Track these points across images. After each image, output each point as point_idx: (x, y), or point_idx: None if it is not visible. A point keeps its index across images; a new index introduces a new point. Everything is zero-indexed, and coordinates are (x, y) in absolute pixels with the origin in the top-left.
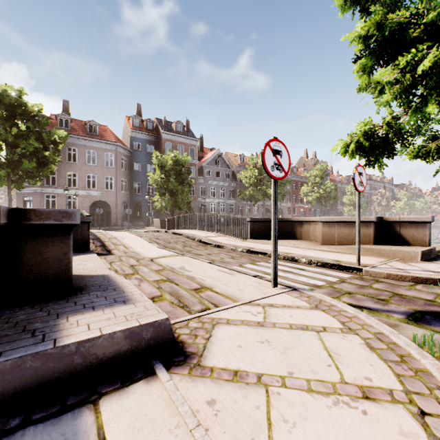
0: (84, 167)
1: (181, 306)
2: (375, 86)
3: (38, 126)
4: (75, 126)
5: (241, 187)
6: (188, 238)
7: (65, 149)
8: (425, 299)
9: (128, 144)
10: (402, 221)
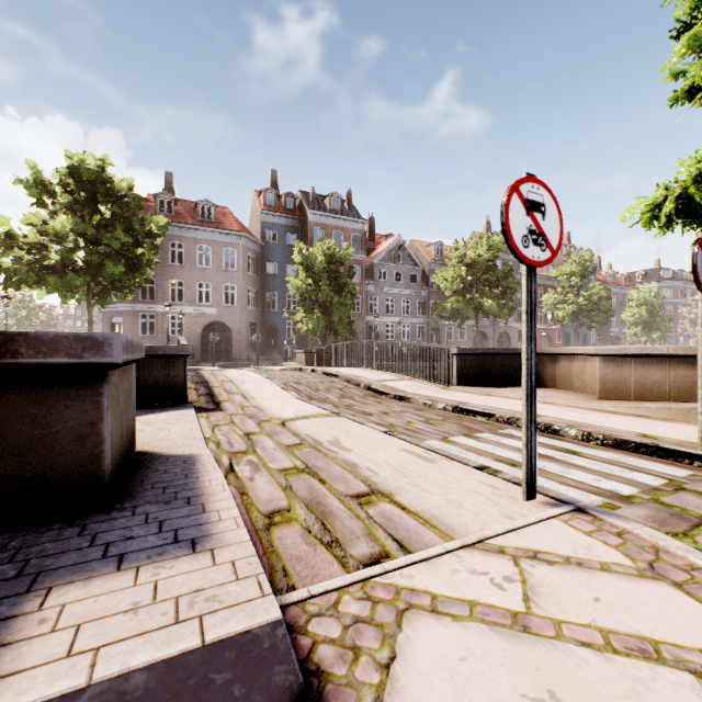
0: (194, 271)
1: (327, 542)
2: None
3: (127, 212)
4: (182, 209)
5: (437, 296)
6: (348, 382)
7: (167, 245)
8: None
9: (258, 234)
10: None
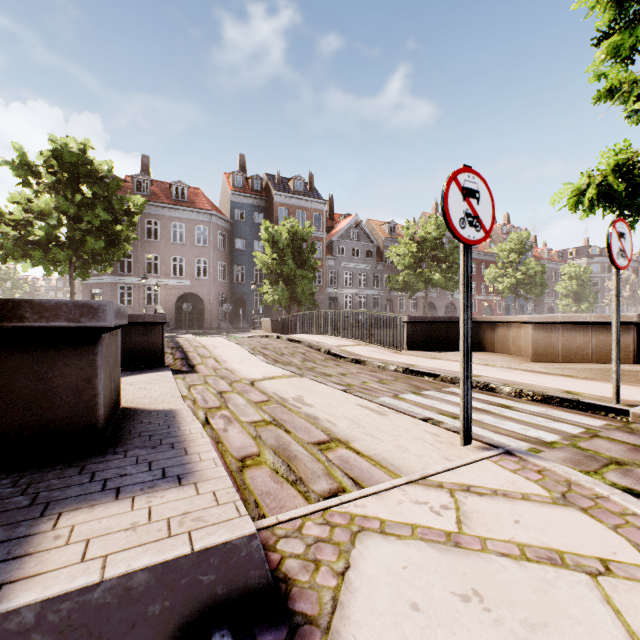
0: (169, 246)
1: (292, 480)
2: (629, 89)
3: (107, 191)
4: (157, 190)
5: (391, 270)
6: (310, 347)
7: (144, 222)
8: None
9: (228, 213)
10: None
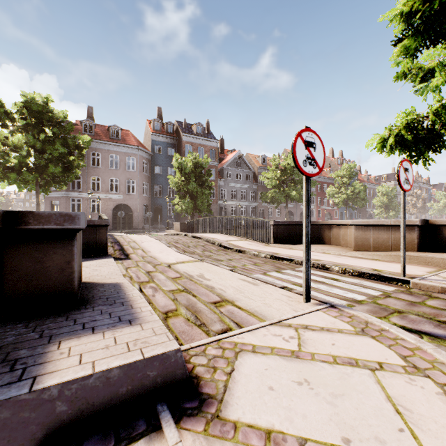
0: (107, 171)
1: (198, 324)
2: (416, 72)
3: (63, 132)
4: (99, 131)
5: (263, 189)
6: (207, 242)
7: (89, 154)
8: None
9: (149, 148)
10: None
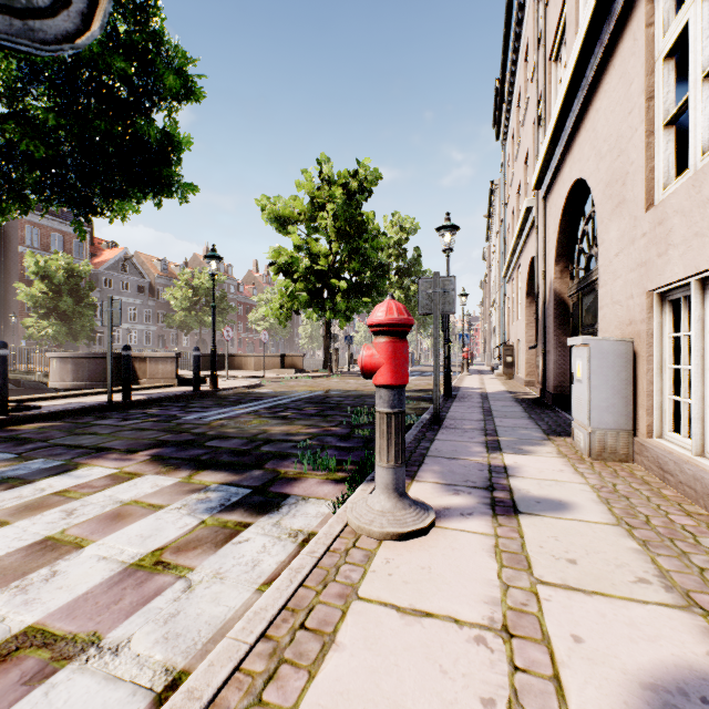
0: None
1: None
2: None
3: None
4: None
5: (164, 307)
6: None
7: None
8: (276, 381)
9: None
10: (293, 355)
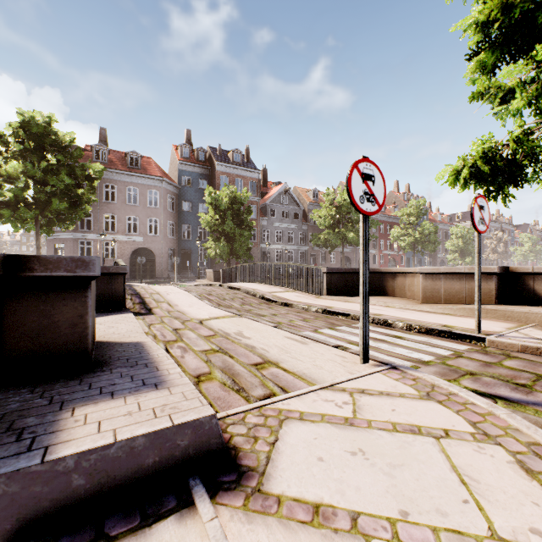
0: (124, 207)
1: (236, 389)
2: (495, 92)
3: (70, 159)
4: (114, 158)
5: (314, 230)
6: (247, 293)
7: (102, 186)
8: None
9: (176, 179)
10: (537, 272)
